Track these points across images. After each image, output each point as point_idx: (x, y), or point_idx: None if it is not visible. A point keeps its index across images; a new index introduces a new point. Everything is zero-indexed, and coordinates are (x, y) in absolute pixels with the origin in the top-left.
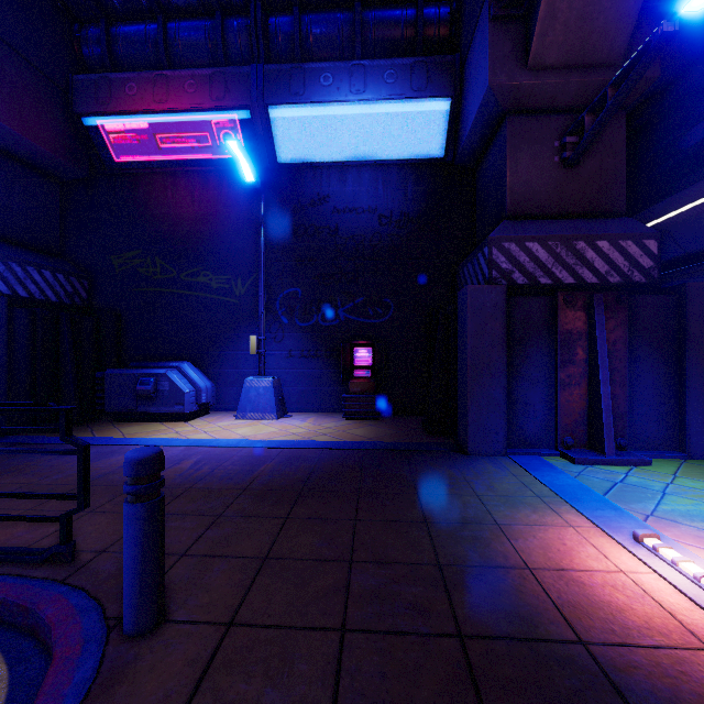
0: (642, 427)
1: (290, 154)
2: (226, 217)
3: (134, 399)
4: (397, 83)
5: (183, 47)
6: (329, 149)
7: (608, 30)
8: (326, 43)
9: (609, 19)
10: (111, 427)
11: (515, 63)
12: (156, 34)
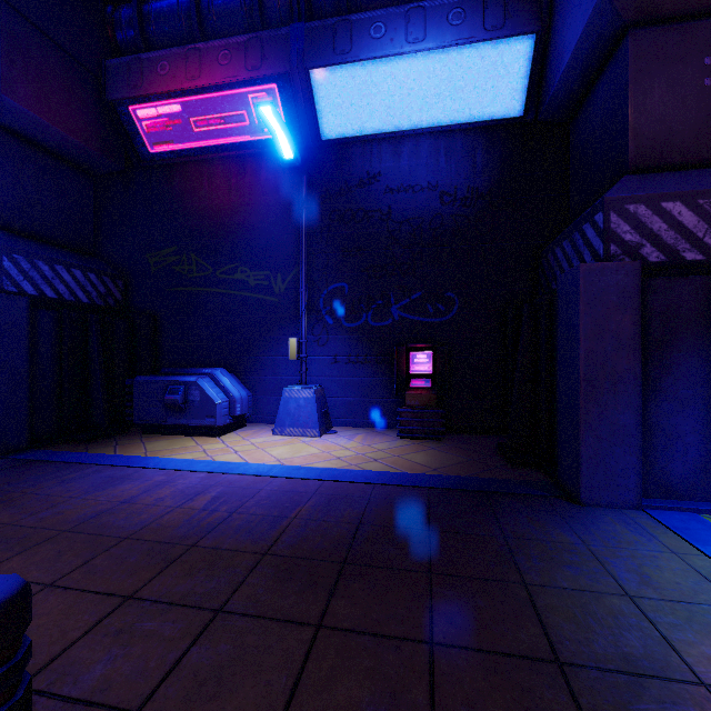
0: None
1: (336, 128)
2: (264, 205)
3: (164, 410)
4: (465, 23)
5: (217, 16)
6: (380, 117)
7: None
8: None
9: None
10: (138, 441)
11: None
12: (189, 5)
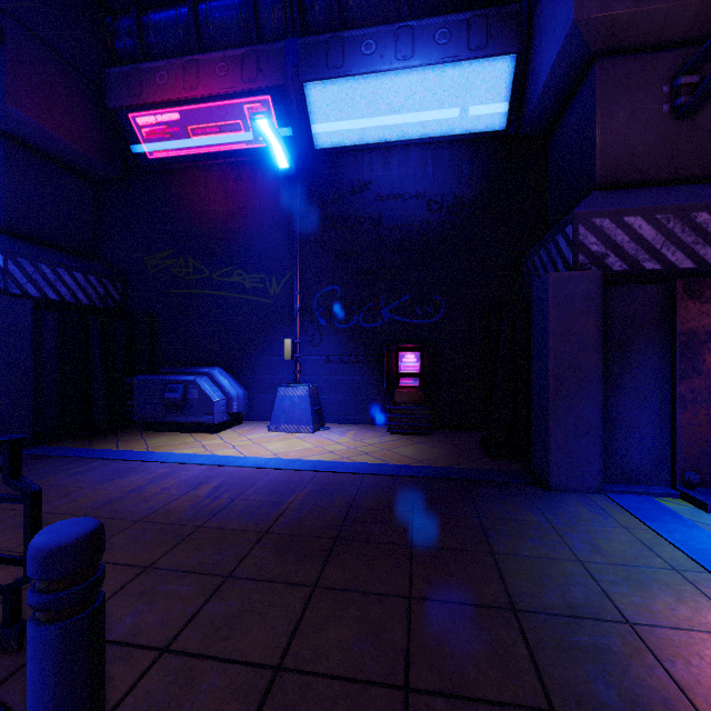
0: None
1: (328, 137)
2: (259, 211)
3: (163, 408)
4: (451, 43)
5: (214, 29)
6: (371, 128)
7: None
8: (367, 7)
9: None
10: (138, 437)
11: None
12: (187, 18)
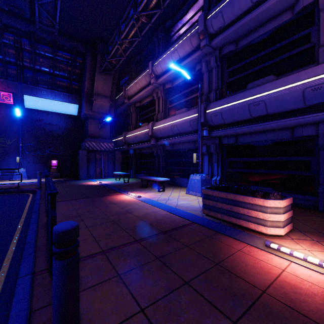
0: (110, 173)
1: (30, 106)
2: (3, 120)
3: None
4: (65, 98)
5: None
6: (43, 107)
7: (105, 109)
8: (43, 82)
9: (105, 108)
10: None
11: (90, 110)
12: None
